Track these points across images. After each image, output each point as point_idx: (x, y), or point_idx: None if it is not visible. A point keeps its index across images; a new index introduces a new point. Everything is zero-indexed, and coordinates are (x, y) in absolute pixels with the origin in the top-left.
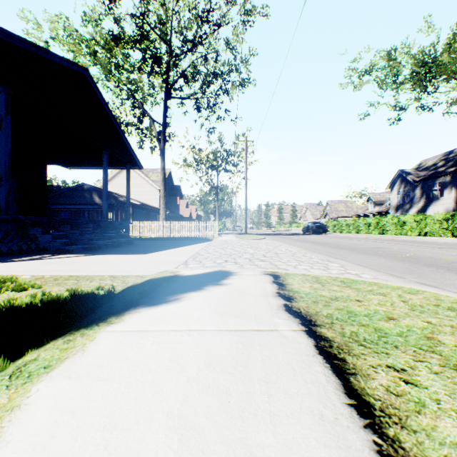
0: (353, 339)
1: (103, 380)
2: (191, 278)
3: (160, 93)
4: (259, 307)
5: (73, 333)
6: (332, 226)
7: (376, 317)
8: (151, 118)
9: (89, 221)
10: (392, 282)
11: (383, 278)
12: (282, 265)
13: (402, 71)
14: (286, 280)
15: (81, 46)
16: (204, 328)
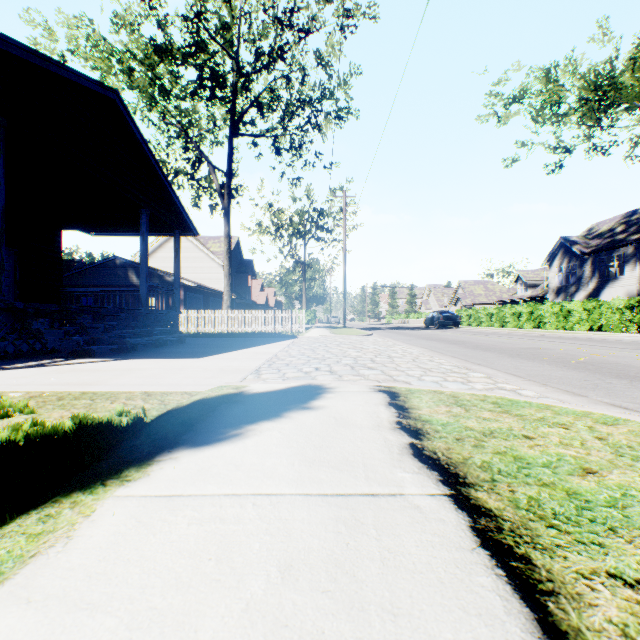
0: (534, 514)
1: (89, 608)
2: (263, 397)
3: (223, 129)
4: (370, 449)
5: (58, 501)
6: (466, 316)
7: (564, 468)
8: (211, 163)
9: (120, 309)
10: (572, 404)
11: (554, 397)
12: (400, 376)
13: (566, 97)
14: (409, 402)
15: (111, 62)
16: (281, 490)
